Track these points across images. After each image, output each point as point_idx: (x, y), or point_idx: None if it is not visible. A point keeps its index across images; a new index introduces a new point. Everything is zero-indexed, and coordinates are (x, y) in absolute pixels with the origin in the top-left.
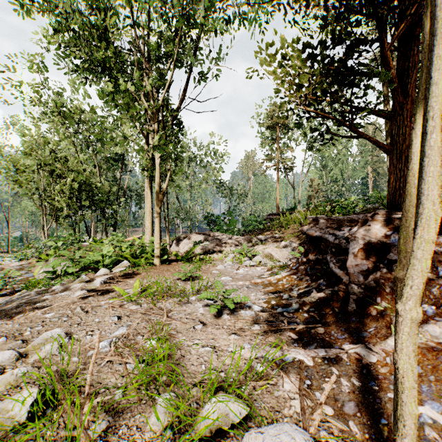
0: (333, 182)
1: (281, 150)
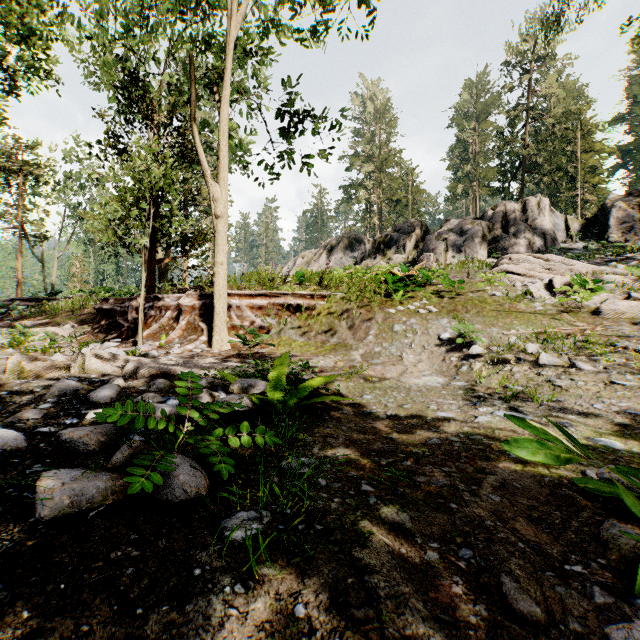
0: (105, 264)
1: (29, 209)
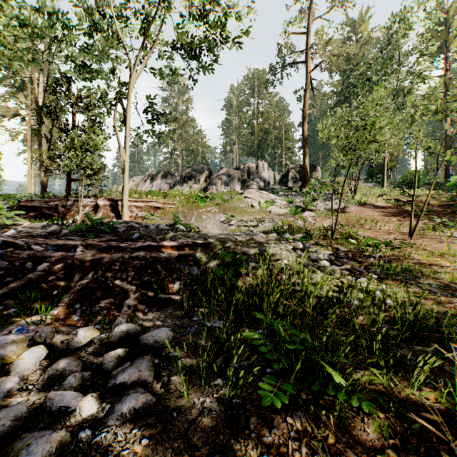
0: None
1: None
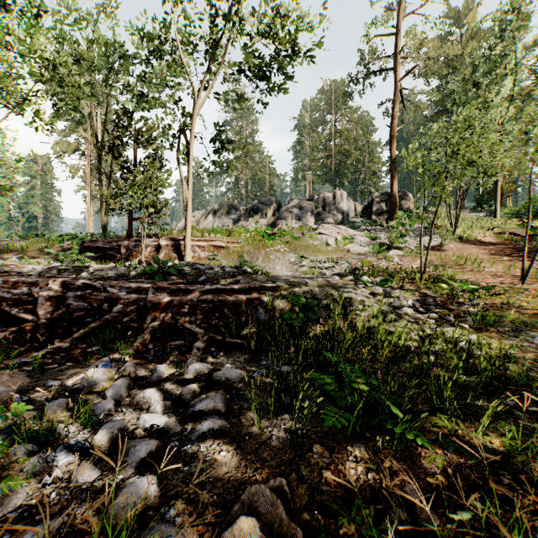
0: None
1: None
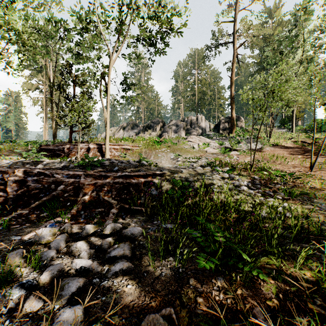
0: None
1: None
